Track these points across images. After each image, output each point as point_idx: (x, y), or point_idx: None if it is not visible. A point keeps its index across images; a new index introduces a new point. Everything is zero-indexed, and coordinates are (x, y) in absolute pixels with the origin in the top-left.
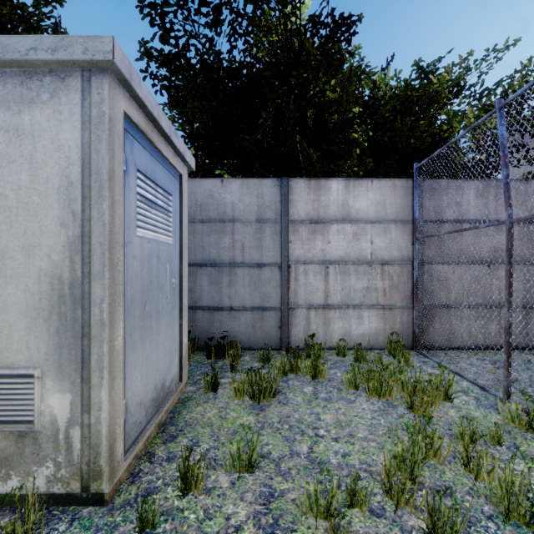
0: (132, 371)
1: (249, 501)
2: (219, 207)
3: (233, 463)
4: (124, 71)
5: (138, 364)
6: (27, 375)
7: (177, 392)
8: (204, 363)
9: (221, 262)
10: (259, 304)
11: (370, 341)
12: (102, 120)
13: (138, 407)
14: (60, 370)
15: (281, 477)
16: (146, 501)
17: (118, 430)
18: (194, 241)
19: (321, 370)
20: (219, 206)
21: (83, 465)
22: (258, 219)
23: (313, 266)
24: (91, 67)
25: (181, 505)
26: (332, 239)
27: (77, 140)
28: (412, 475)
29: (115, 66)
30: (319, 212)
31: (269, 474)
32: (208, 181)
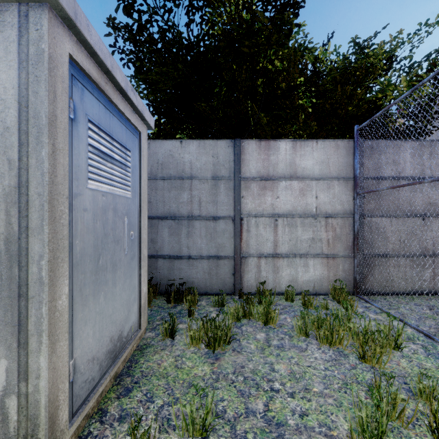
0: (82, 328)
1: None
2: (178, 165)
3: (186, 427)
4: (67, 7)
5: (89, 319)
6: None
7: (135, 340)
8: (164, 307)
9: (180, 215)
10: (215, 253)
11: (315, 287)
12: (40, 59)
13: (89, 364)
14: None
15: None
16: None
17: (62, 395)
18: (156, 196)
19: (272, 316)
20: (179, 165)
21: (19, 438)
22: (213, 177)
23: (263, 219)
24: None
25: None
26: (280, 195)
27: (13, 81)
28: None
29: None
30: (269, 170)
31: None
32: (168, 142)
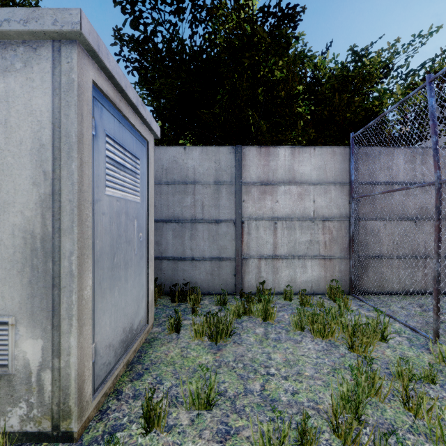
0: (101, 317)
1: (206, 438)
2: (182, 171)
3: (192, 401)
4: (92, 42)
5: (107, 310)
6: (2, 323)
7: (144, 333)
8: (169, 306)
9: (184, 218)
10: (217, 254)
11: (312, 287)
12: (71, 87)
13: (107, 349)
14: (32, 318)
15: (236, 415)
16: (110, 441)
17: (87, 372)
18: (161, 200)
19: (271, 313)
20: (182, 170)
21: (53, 406)
22: (215, 182)
23: (263, 222)
24: (61, 37)
25: (144, 442)
26: (280, 199)
27: (48, 105)
28: (357, 413)
29: (83, 37)
30: (269, 175)
31: (226, 411)
32: (172, 149)
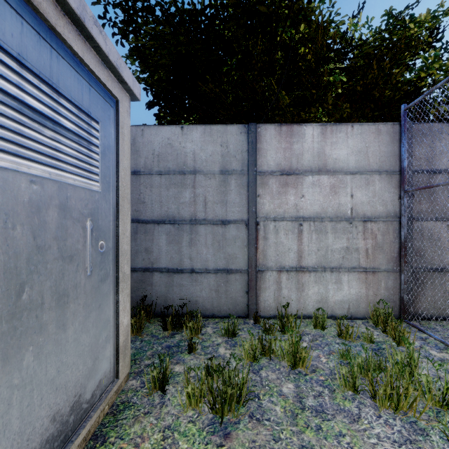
0: None
1: None
2: (178, 157)
3: None
4: None
5: None
6: None
7: (107, 399)
8: (159, 337)
9: (181, 219)
10: (224, 265)
11: (349, 309)
12: None
13: None
14: None
15: None
16: None
17: None
18: (151, 195)
19: (302, 356)
20: (179, 156)
21: None
22: (222, 171)
23: (284, 223)
24: None
25: None
26: (306, 193)
27: None
28: None
29: None
30: (292, 162)
31: None
32: (166, 128)
